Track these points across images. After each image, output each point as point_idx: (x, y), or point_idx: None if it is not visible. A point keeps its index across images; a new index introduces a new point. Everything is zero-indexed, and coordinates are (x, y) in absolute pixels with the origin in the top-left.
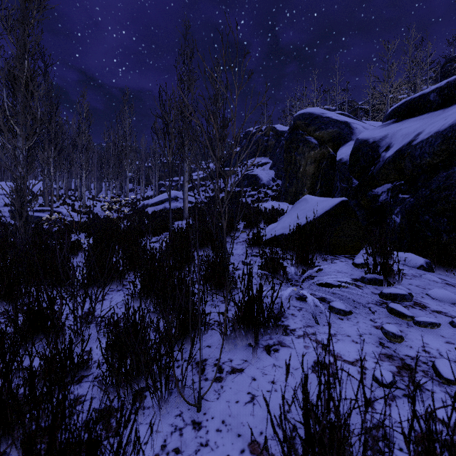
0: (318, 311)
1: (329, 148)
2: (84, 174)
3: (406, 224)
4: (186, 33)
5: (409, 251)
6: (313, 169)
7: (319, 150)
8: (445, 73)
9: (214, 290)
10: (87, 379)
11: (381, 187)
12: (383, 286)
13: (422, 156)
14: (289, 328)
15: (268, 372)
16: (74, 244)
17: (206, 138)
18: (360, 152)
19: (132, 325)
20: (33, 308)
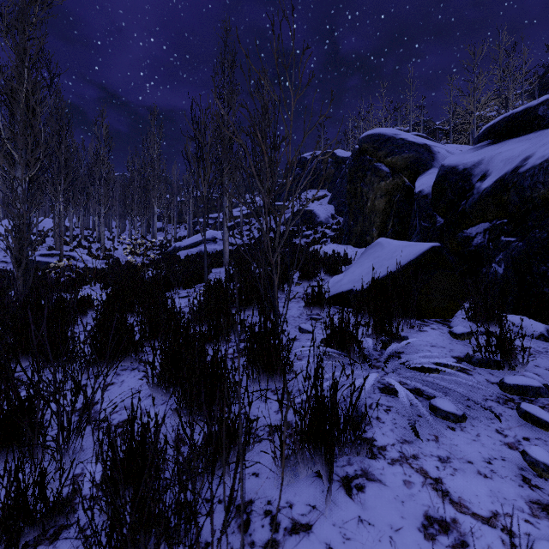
0: (414, 412)
1: (404, 178)
2: (103, 211)
3: (512, 276)
4: (226, 37)
5: (516, 311)
6: (384, 203)
7: (391, 180)
8: (545, 85)
9: (263, 374)
10: (68, 533)
11: (475, 227)
12: (501, 369)
13: (533, 187)
14: (376, 444)
15: (353, 535)
16: (82, 300)
17: (251, 163)
18: (446, 182)
19: (139, 444)
20: (1, 408)
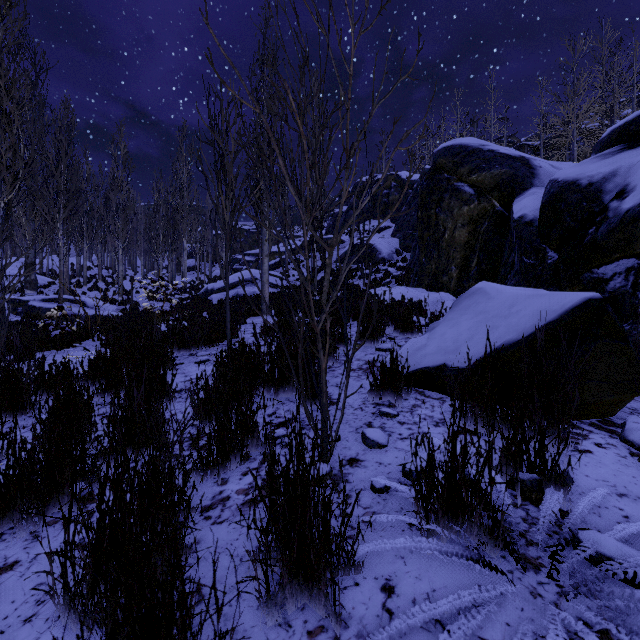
0: None
1: (494, 201)
2: (120, 246)
3: None
4: (265, 27)
5: None
6: (467, 234)
7: (477, 204)
8: None
9: (292, 584)
10: None
11: (613, 265)
12: None
13: None
14: None
15: None
16: (51, 371)
17: (276, 151)
18: (562, 202)
19: None
20: None
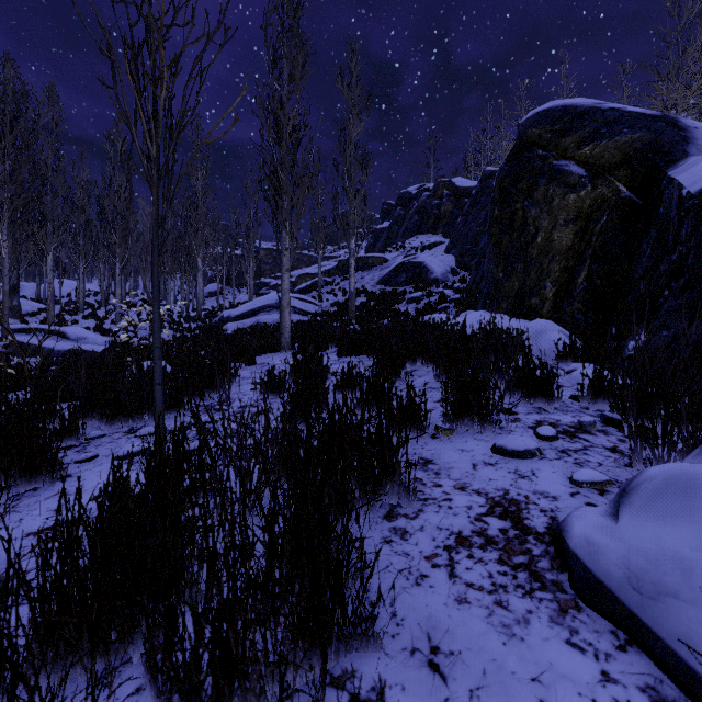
0: None
1: (618, 183)
2: (118, 265)
3: None
4: None
5: None
6: (572, 236)
7: (591, 190)
8: None
9: None
10: None
11: None
12: None
13: None
14: None
15: None
16: None
17: None
18: None
19: None
20: None
